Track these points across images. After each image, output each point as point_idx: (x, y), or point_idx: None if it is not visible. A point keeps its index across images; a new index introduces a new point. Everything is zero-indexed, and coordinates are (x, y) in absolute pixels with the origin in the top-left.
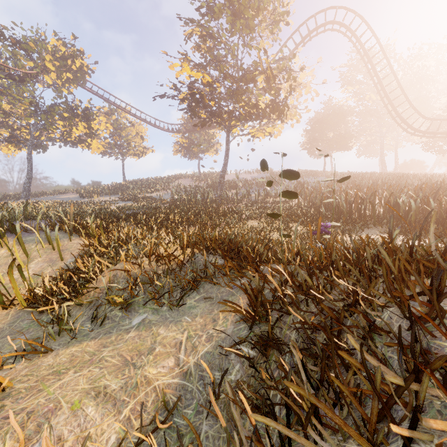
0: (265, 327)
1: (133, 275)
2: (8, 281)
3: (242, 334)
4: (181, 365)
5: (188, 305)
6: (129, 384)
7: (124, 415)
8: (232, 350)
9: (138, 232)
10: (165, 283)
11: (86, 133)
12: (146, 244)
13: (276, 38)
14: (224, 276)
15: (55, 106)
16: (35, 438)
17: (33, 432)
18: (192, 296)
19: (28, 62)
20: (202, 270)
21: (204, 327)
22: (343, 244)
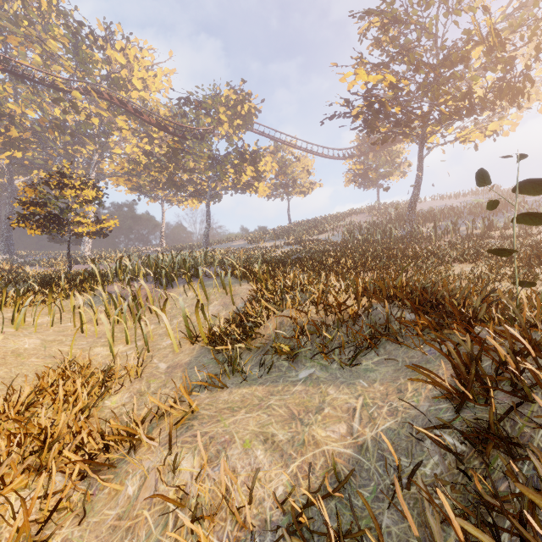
0: (482, 415)
1: (299, 324)
2: (194, 320)
3: (443, 416)
4: (354, 435)
5: (364, 367)
6: (296, 439)
7: (291, 470)
8: (427, 432)
9: (304, 278)
10: (335, 337)
11: (253, 177)
12: (313, 292)
13: None
14: (414, 335)
15: (227, 155)
16: (215, 462)
17: (213, 456)
18: (369, 357)
19: (207, 119)
20: (382, 326)
21: (386, 397)
22: None
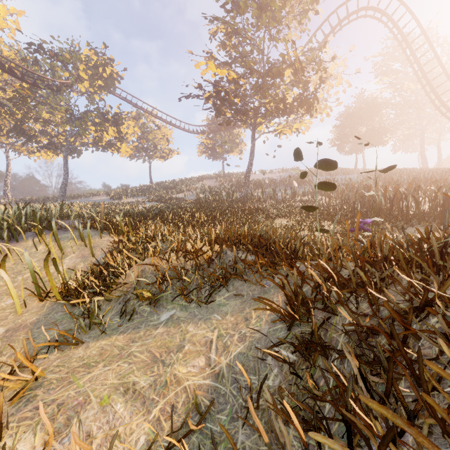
0: (305, 329)
1: (160, 270)
2: (45, 275)
3: (279, 335)
4: (212, 365)
5: (218, 303)
6: (158, 382)
7: (154, 416)
8: (272, 352)
9: (165, 229)
10: (193, 280)
11: (115, 137)
12: (173, 241)
13: (304, 29)
14: (255, 272)
15: (88, 113)
16: (64, 432)
17: (62, 425)
18: (221, 293)
19: (64, 73)
20: (231, 267)
21: (236, 326)
22: (393, 239)
